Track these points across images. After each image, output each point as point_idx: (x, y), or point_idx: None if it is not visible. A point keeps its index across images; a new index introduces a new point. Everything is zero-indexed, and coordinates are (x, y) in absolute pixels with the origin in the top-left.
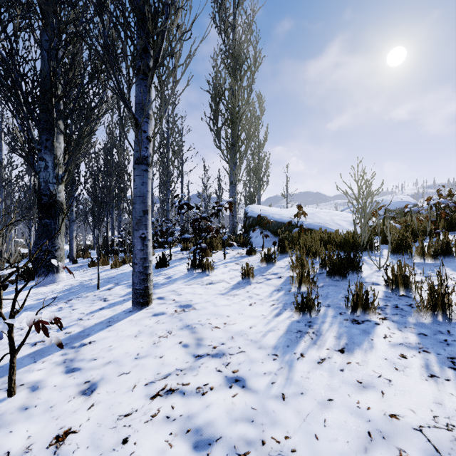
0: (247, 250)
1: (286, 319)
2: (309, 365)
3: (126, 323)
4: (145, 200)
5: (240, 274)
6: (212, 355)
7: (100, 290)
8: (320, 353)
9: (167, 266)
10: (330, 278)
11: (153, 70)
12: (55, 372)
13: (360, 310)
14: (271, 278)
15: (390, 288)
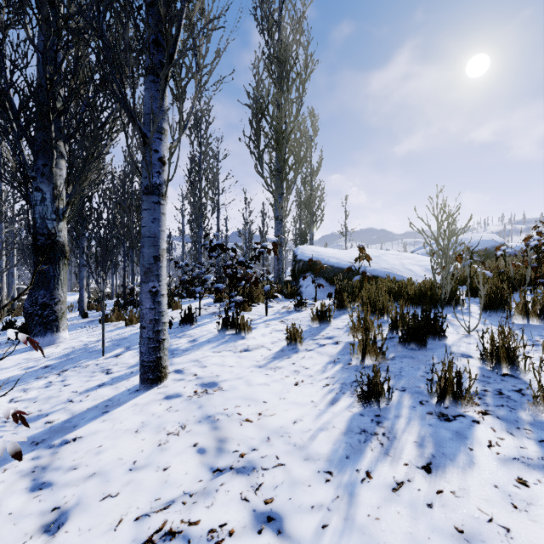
0: (295, 303)
1: (345, 410)
2: (379, 493)
3: (128, 408)
4: (157, 242)
5: (285, 337)
6: (237, 469)
7: (105, 357)
8: (396, 471)
9: (194, 324)
10: (404, 346)
11: (167, 69)
12: (16, 488)
13: (450, 398)
14: (325, 344)
15: (489, 364)
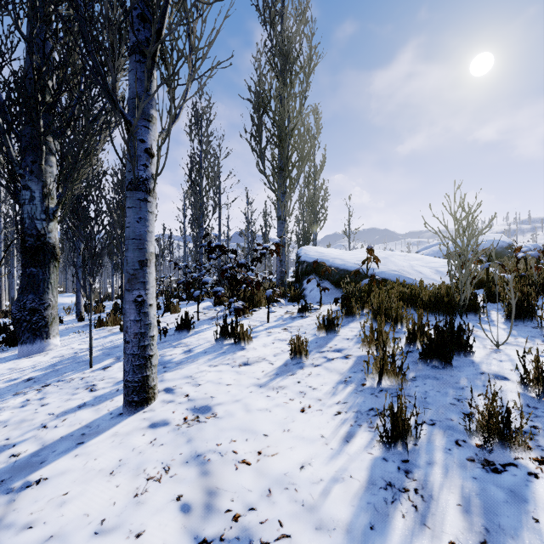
0: (299, 309)
1: (363, 451)
2: None
3: (106, 439)
4: (143, 245)
5: (288, 348)
6: (229, 541)
7: (92, 369)
8: None
9: (191, 331)
10: (425, 363)
11: (153, 47)
12: None
13: (494, 440)
14: (334, 359)
15: (535, 392)
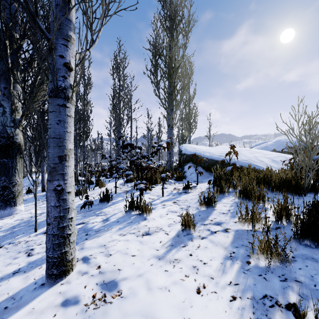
0: (184, 187)
1: None
2: None
3: (22, 318)
4: (62, 143)
5: (179, 220)
6: None
7: (36, 233)
8: None
9: (110, 202)
10: (298, 242)
11: None
12: None
13: None
14: (216, 232)
15: None
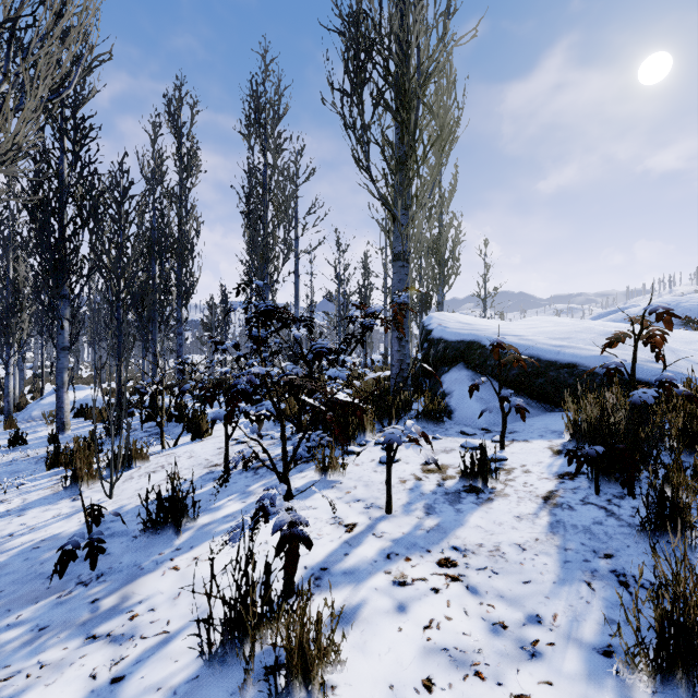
0: (466, 468)
1: None
2: None
3: None
4: None
5: None
6: None
7: None
8: None
9: (189, 526)
10: None
11: None
12: None
13: None
14: None
15: None
